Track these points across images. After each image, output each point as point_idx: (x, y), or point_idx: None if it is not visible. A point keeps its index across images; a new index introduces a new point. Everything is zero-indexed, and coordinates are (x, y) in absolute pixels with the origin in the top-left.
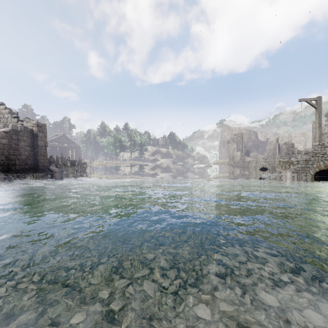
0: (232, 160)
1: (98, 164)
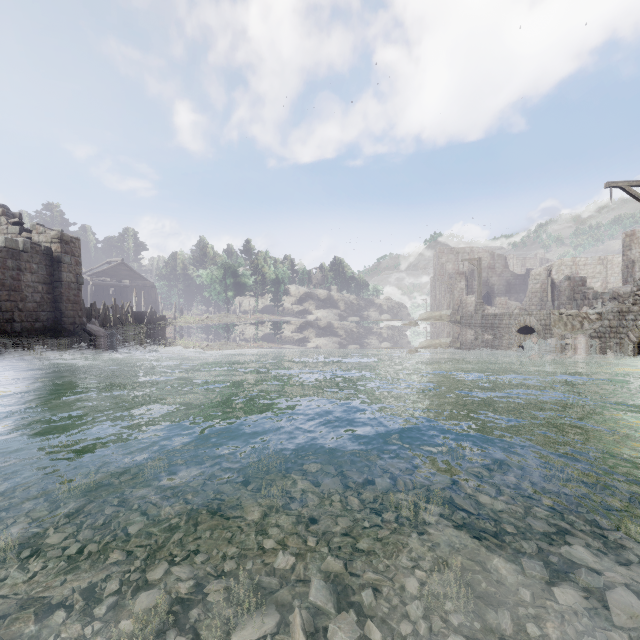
0: (458, 313)
1: (189, 321)
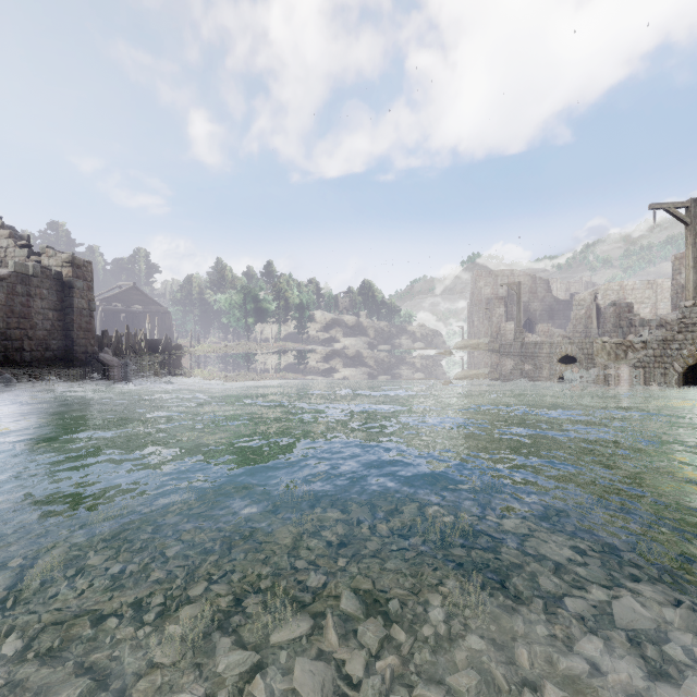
0: (496, 341)
1: (207, 350)
